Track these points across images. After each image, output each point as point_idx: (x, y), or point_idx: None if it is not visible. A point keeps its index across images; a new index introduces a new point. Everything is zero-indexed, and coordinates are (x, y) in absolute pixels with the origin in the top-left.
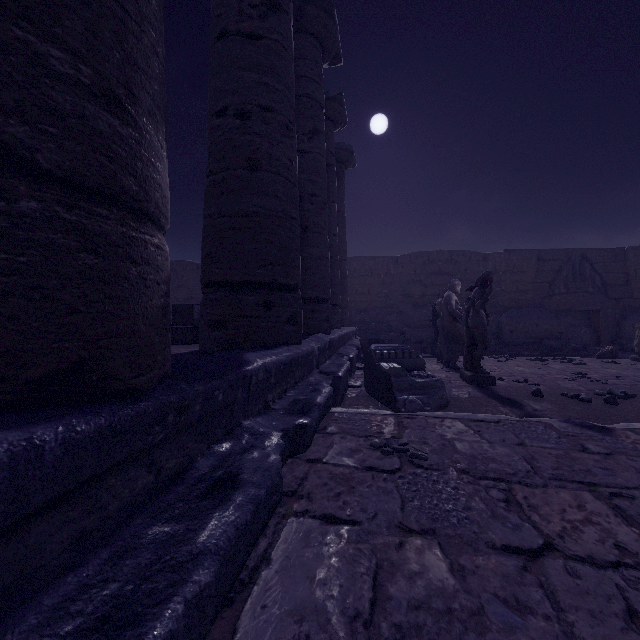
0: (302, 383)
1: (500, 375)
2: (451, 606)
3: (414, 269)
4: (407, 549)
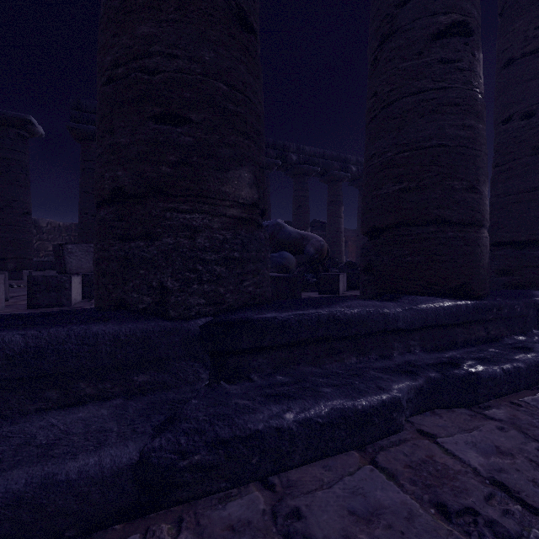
0: None
1: None
2: None
3: None
4: None
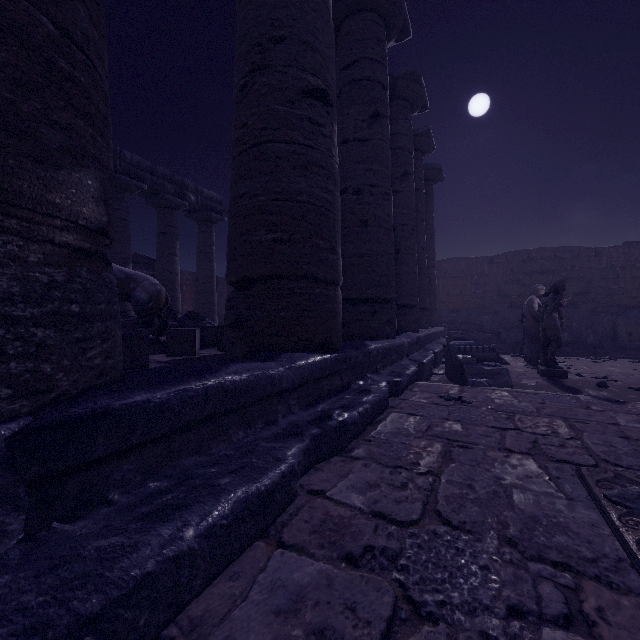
0: (396, 364)
1: (583, 373)
2: (457, 433)
3: (511, 268)
4: (445, 423)
